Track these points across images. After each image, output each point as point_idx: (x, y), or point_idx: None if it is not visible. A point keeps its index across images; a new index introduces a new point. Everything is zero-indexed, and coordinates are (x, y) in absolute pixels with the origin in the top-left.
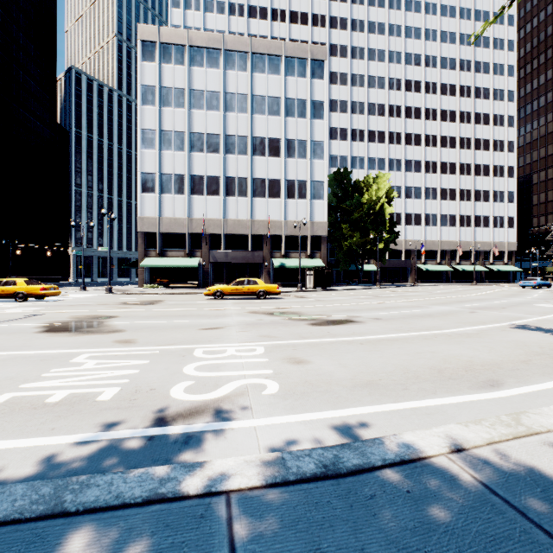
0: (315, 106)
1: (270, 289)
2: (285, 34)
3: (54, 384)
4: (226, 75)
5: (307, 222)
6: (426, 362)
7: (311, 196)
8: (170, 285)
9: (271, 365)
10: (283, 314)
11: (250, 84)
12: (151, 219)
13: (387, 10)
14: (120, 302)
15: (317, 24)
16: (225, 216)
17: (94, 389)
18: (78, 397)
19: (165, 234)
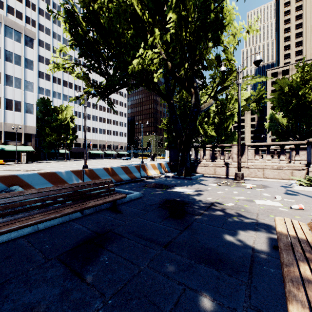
0: (28, 62)
1: None
2: None
3: None
4: None
5: (22, 125)
6: None
7: (25, 111)
8: None
9: None
10: (11, 170)
11: None
12: None
13: None
14: None
15: (29, 6)
16: None
17: None
18: None
19: None
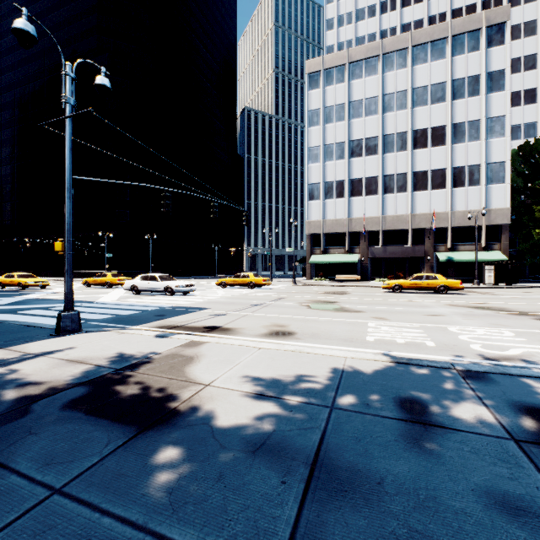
0: (492, 78)
1: (451, 284)
2: (445, 7)
3: (384, 335)
4: (384, 78)
5: (480, 210)
6: None
7: (486, 181)
8: (335, 279)
9: (535, 344)
10: (489, 308)
11: (409, 78)
12: (316, 222)
13: None
14: (317, 292)
15: None
16: (383, 213)
17: (415, 340)
18: (412, 343)
19: (327, 234)
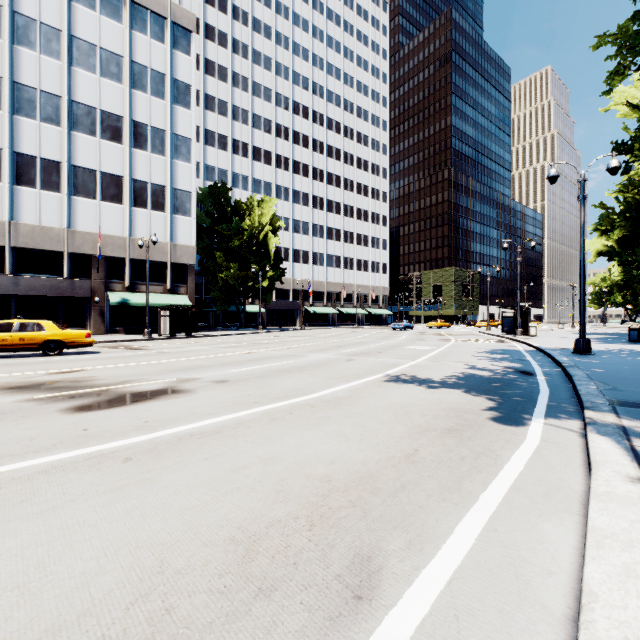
0: (179, 88)
1: (70, 337)
2: None
3: None
4: None
5: (166, 243)
6: (235, 508)
7: (173, 209)
8: None
9: None
10: (47, 385)
11: (66, 15)
12: None
13: (274, 14)
14: None
15: None
16: (13, 217)
17: None
18: None
19: None
